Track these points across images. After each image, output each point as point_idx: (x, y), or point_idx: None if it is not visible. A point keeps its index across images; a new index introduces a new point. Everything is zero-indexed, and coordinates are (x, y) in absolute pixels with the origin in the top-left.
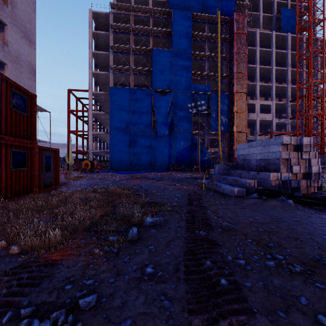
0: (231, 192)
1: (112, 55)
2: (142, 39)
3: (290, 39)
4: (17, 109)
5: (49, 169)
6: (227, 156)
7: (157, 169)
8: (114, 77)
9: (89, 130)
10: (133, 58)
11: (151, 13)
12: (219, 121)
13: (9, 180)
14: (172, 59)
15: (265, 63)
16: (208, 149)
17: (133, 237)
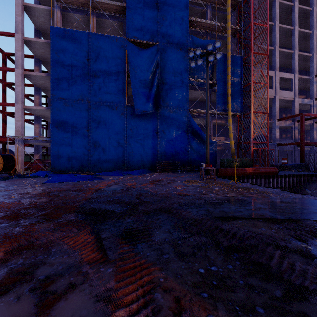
0: None
1: None
2: None
3: None
4: None
5: None
6: (237, 149)
7: (134, 168)
8: (64, 19)
9: (16, 101)
10: None
11: None
12: (230, 95)
13: None
14: None
15: None
16: (210, 138)
17: None
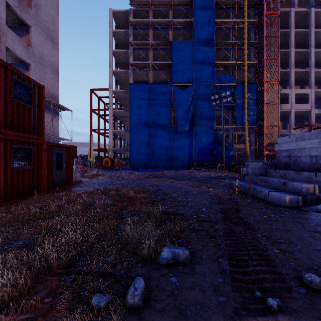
0: (279, 201)
1: (131, 52)
2: (161, 33)
3: None
4: (19, 100)
5: (61, 167)
6: (255, 153)
7: (177, 167)
8: (133, 74)
9: (109, 128)
10: (152, 54)
11: (170, 5)
12: (246, 114)
13: (10, 180)
14: (193, 50)
15: (300, 47)
16: (232, 145)
17: (135, 302)
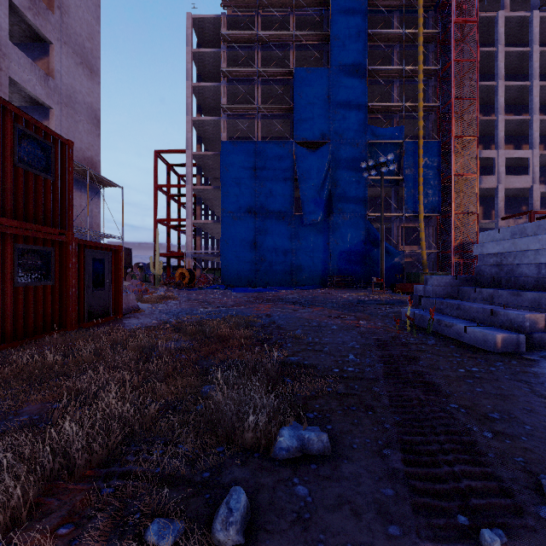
0: (485, 342)
1: (225, 88)
2: (276, 55)
3: None
4: (29, 165)
5: (102, 283)
6: (436, 260)
7: (302, 284)
8: (228, 125)
9: (187, 217)
10: (260, 90)
11: (291, 7)
12: (421, 193)
13: (11, 306)
14: (331, 84)
15: (514, 78)
16: (398, 247)
17: (229, 537)
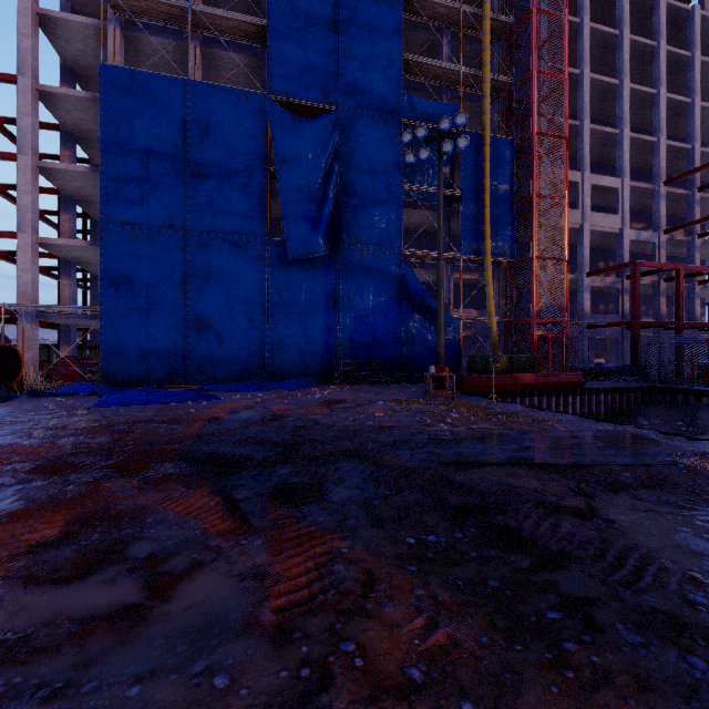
0: None
1: None
2: None
3: (665, 10)
4: None
5: None
6: (504, 335)
7: (284, 376)
8: (130, 47)
9: (20, 228)
10: None
11: None
12: (488, 221)
13: None
14: None
15: None
16: (449, 311)
17: None
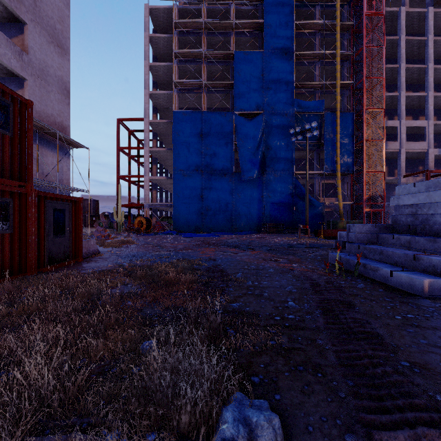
0: (412, 287)
1: (176, 67)
2: (219, 40)
3: None
4: None
5: (62, 231)
6: (350, 210)
7: (240, 230)
8: (179, 98)
9: (145, 174)
10: (206, 69)
11: (231, 0)
12: (339, 155)
13: None
14: (264, 64)
15: (413, 62)
16: (319, 199)
17: None
